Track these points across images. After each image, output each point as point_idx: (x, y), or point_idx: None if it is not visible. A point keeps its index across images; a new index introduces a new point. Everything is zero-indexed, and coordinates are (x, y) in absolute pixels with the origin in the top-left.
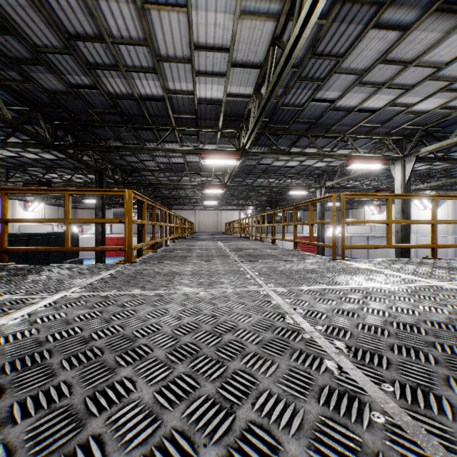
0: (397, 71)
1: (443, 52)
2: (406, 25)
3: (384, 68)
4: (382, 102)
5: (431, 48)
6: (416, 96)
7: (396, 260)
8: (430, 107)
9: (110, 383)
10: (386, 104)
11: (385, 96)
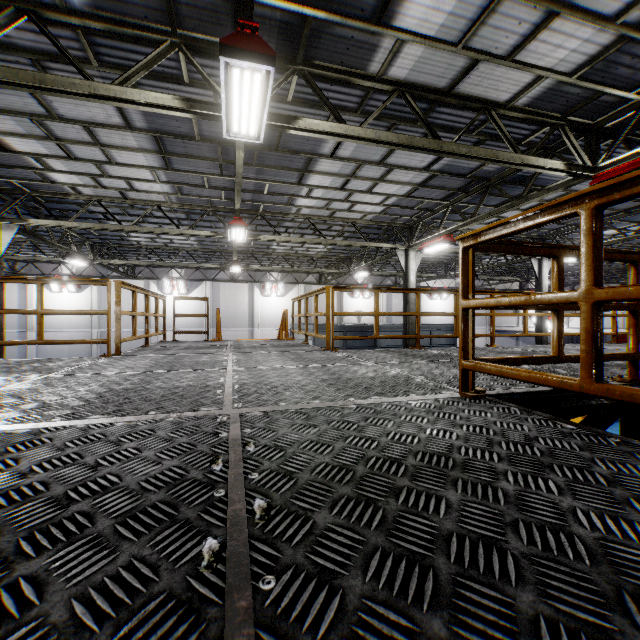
0: (82, 140)
1: (125, 155)
2: (132, 124)
3: (78, 130)
4: (29, 148)
5: (126, 149)
6: (66, 166)
7: (144, 350)
8: (63, 180)
9: (358, 377)
10: (31, 153)
11: (41, 146)
